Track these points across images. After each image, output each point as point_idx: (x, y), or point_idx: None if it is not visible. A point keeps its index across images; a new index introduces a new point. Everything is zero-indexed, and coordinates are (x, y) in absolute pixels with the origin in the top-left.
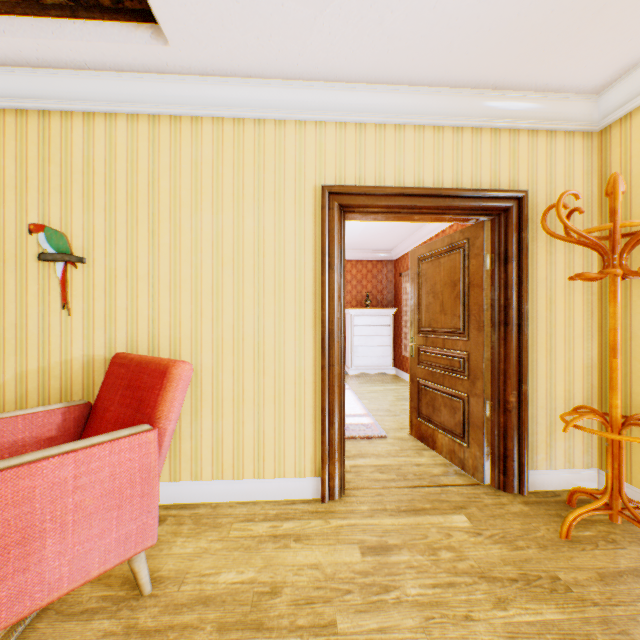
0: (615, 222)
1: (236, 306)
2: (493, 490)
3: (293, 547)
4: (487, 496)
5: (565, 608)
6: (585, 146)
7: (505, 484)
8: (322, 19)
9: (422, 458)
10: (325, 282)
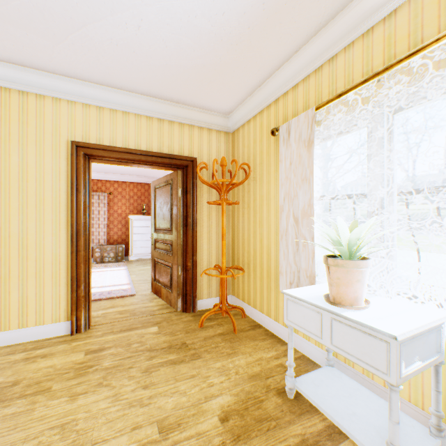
0: (216, 179)
1: (4, 214)
2: (181, 313)
3: (39, 361)
4: (176, 316)
5: (180, 353)
6: (226, 139)
7: (186, 308)
8: (59, 48)
9: (151, 303)
10: (74, 200)
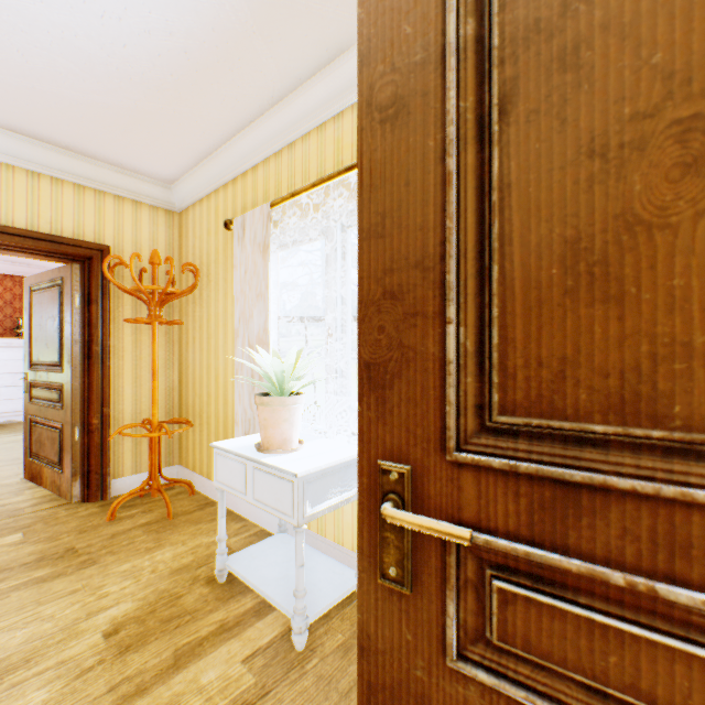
0: (138, 285)
1: None
2: (79, 504)
3: None
4: (67, 511)
5: (60, 564)
6: (169, 221)
7: (91, 496)
8: None
9: (19, 497)
10: None
